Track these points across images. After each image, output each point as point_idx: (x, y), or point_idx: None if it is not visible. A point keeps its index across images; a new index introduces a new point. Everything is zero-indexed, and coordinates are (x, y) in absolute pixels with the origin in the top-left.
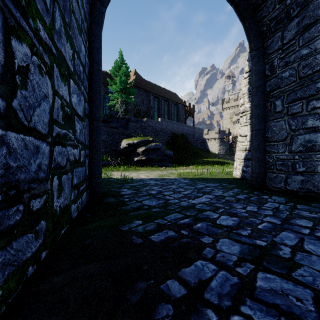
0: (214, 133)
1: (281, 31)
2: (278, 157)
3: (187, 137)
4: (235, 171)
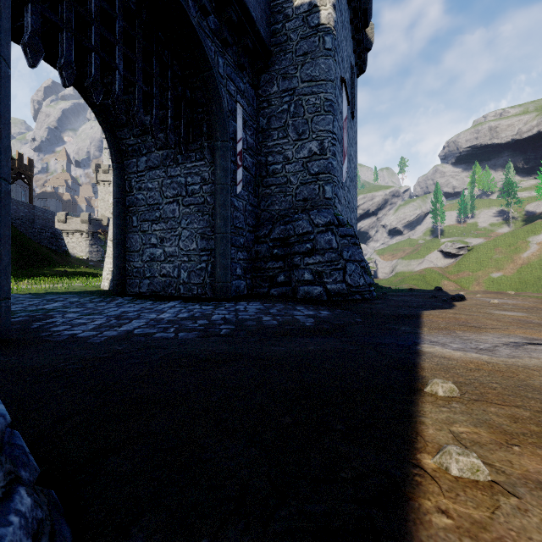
0: (79, 221)
1: (136, 159)
2: (135, 266)
3: (16, 225)
4: (103, 282)
